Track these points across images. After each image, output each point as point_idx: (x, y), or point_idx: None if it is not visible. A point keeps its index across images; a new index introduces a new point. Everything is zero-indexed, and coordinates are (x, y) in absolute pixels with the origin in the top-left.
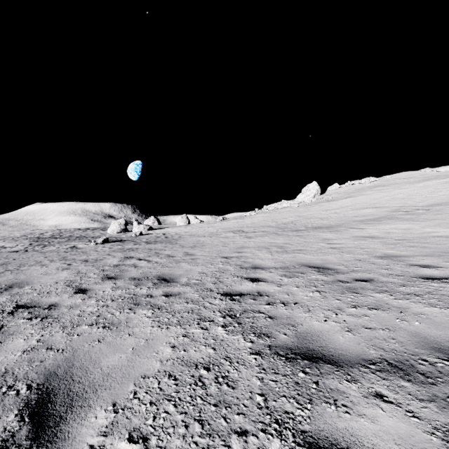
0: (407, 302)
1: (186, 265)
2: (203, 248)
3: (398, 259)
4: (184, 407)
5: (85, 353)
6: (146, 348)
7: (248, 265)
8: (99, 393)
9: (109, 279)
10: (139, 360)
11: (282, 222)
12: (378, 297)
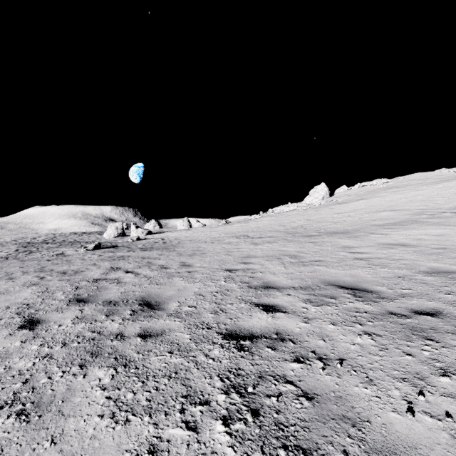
0: None
1: (181, 281)
2: (203, 256)
3: (454, 276)
4: None
5: None
6: None
7: (258, 283)
8: None
9: (77, 303)
10: None
11: (290, 226)
12: None
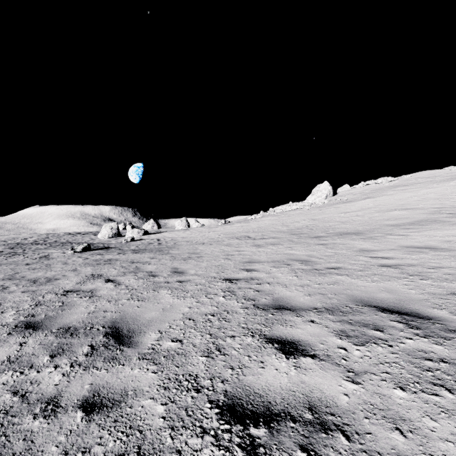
0: None
1: (168, 295)
2: (199, 260)
3: None
4: None
5: None
6: None
7: (267, 300)
8: None
9: (23, 330)
10: None
11: (294, 227)
12: None
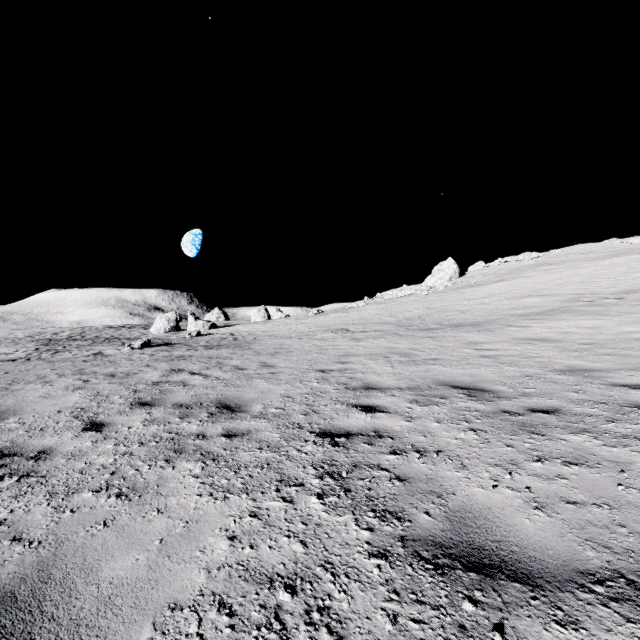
0: (626, 452)
1: (263, 383)
2: (288, 355)
3: (590, 374)
4: None
5: (77, 549)
6: (185, 540)
7: (358, 384)
8: None
9: (141, 406)
10: (169, 566)
11: (404, 317)
12: (575, 441)
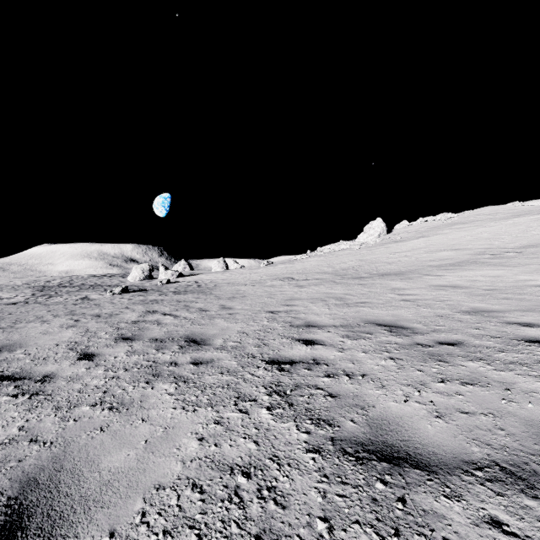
0: (511, 375)
1: (223, 322)
2: (243, 299)
3: (490, 315)
4: (212, 539)
5: (81, 448)
6: (165, 441)
7: (300, 322)
8: (92, 513)
9: (124, 340)
10: (153, 459)
11: (340, 268)
12: (472, 367)
